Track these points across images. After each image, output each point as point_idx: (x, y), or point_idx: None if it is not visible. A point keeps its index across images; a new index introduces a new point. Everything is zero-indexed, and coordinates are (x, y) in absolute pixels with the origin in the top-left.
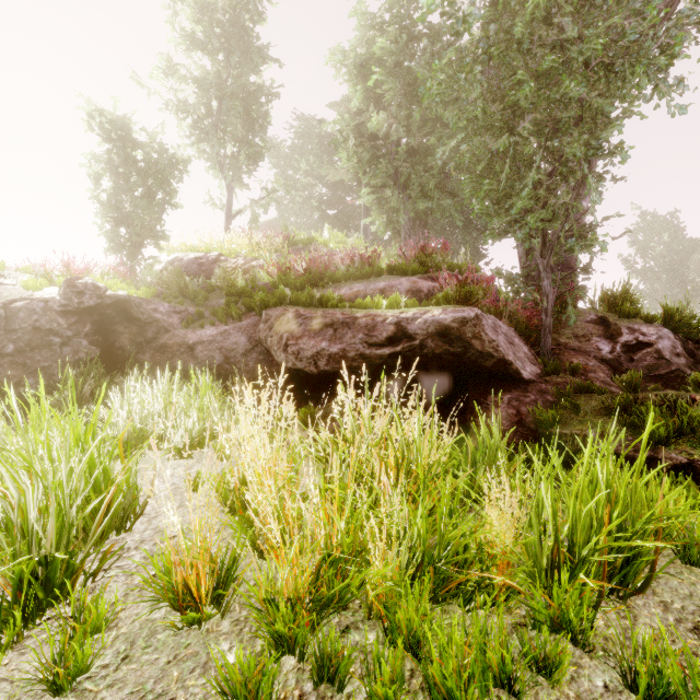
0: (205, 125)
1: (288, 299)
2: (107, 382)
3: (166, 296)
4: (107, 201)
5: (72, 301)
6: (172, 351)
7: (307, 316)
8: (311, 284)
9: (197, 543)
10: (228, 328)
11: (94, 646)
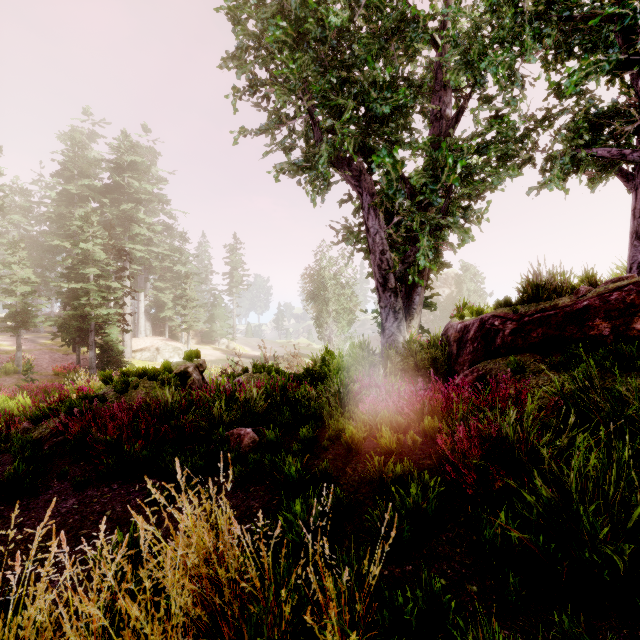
0: None
1: None
2: None
3: None
4: None
5: None
6: None
7: None
8: None
9: None
10: None
11: None
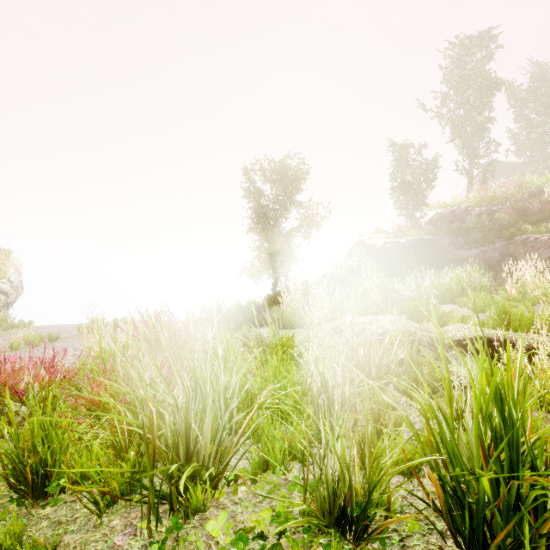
0: (454, 128)
1: (529, 231)
2: (426, 275)
3: (446, 236)
4: (398, 190)
5: (407, 242)
6: (453, 262)
7: (543, 239)
8: (545, 219)
9: (514, 288)
10: (485, 249)
11: (496, 298)
